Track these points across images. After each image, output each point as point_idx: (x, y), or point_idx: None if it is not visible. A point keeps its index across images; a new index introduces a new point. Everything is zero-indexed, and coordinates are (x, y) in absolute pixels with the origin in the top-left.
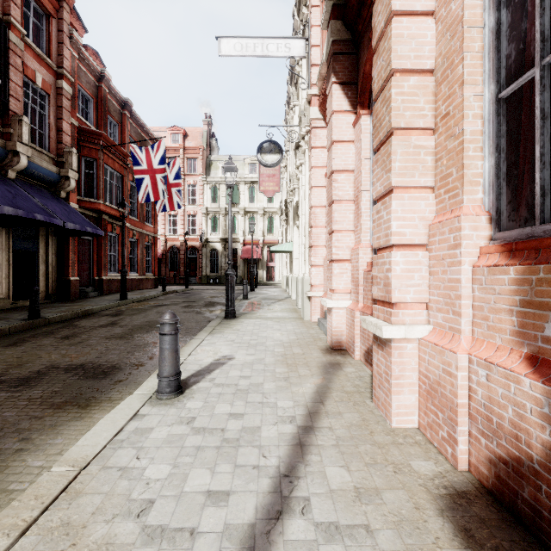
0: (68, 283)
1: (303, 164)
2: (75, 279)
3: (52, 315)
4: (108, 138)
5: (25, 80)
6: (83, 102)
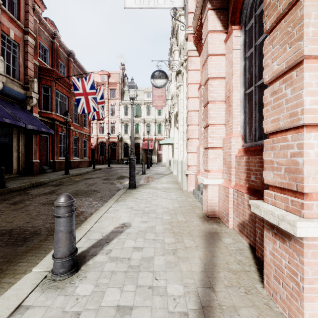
0: (32, 164)
1: (181, 85)
2: (36, 161)
3: (14, 185)
4: (58, 73)
5: (2, 34)
6: (43, 50)
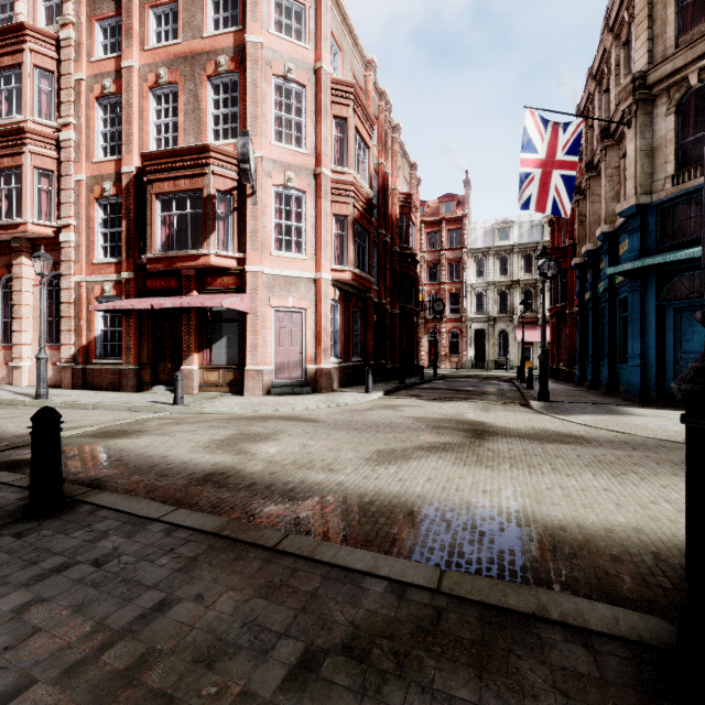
0: None
1: None
2: None
3: None
4: None
5: None
6: None
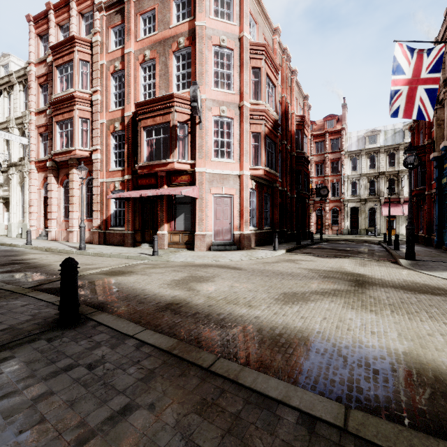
0: None
1: (14, 174)
2: None
3: None
4: None
5: None
6: None
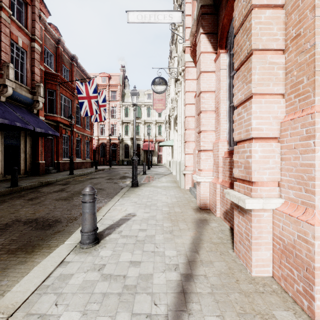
0: (38, 165)
1: (180, 91)
2: (42, 162)
3: (26, 184)
4: (63, 77)
5: (11, 42)
6: (48, 56)
